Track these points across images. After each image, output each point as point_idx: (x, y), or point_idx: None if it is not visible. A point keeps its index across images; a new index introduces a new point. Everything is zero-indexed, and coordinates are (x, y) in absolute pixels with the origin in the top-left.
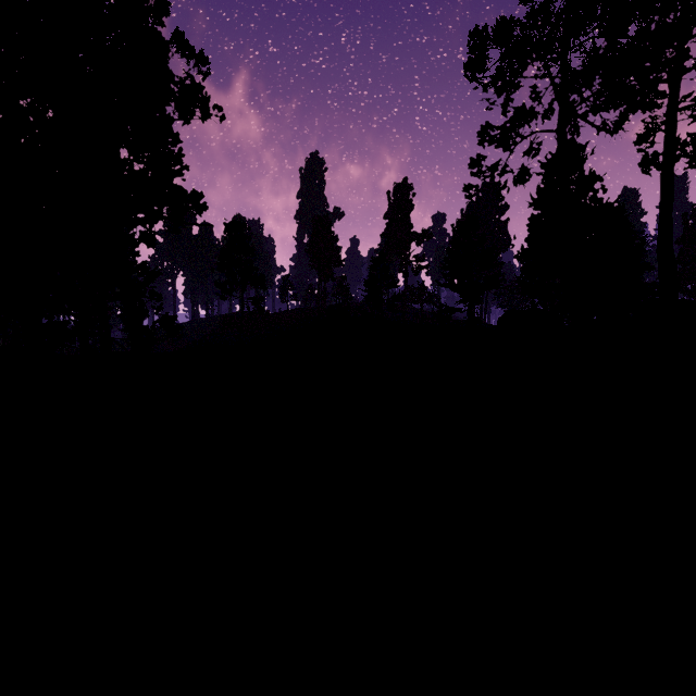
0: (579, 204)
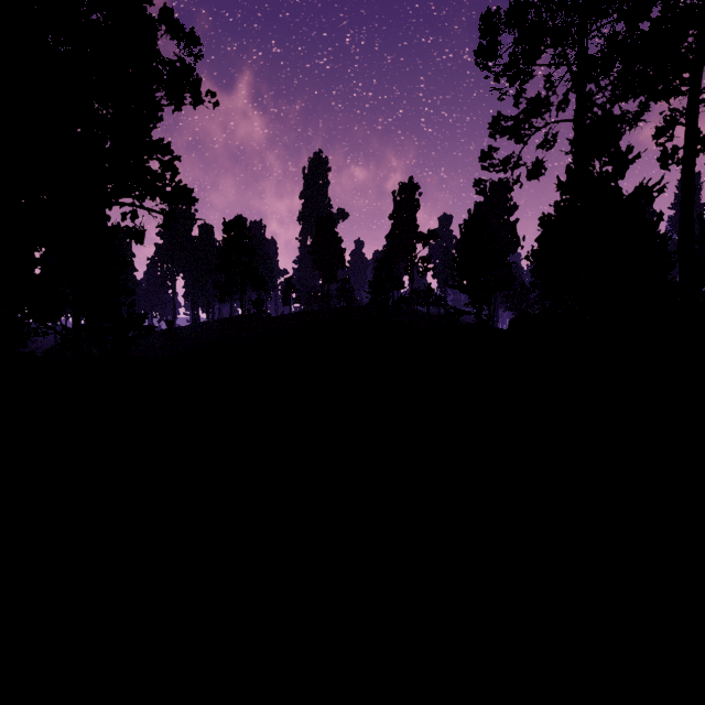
0: (614, 187)
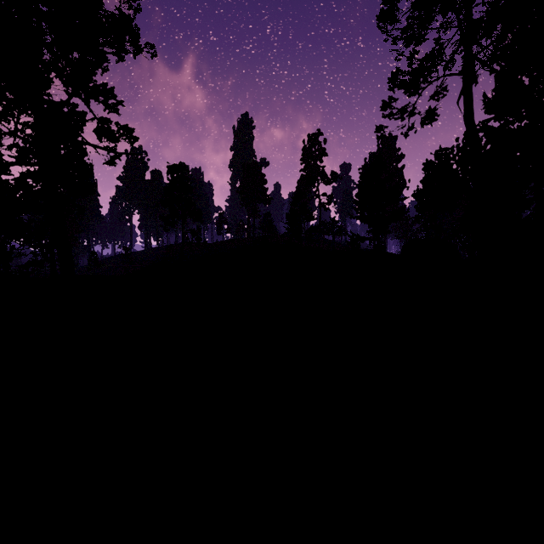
0: None
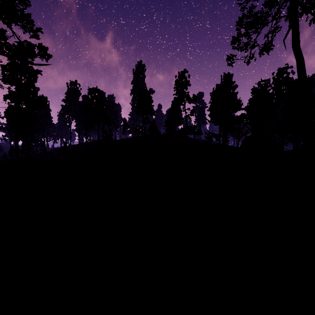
0: None
